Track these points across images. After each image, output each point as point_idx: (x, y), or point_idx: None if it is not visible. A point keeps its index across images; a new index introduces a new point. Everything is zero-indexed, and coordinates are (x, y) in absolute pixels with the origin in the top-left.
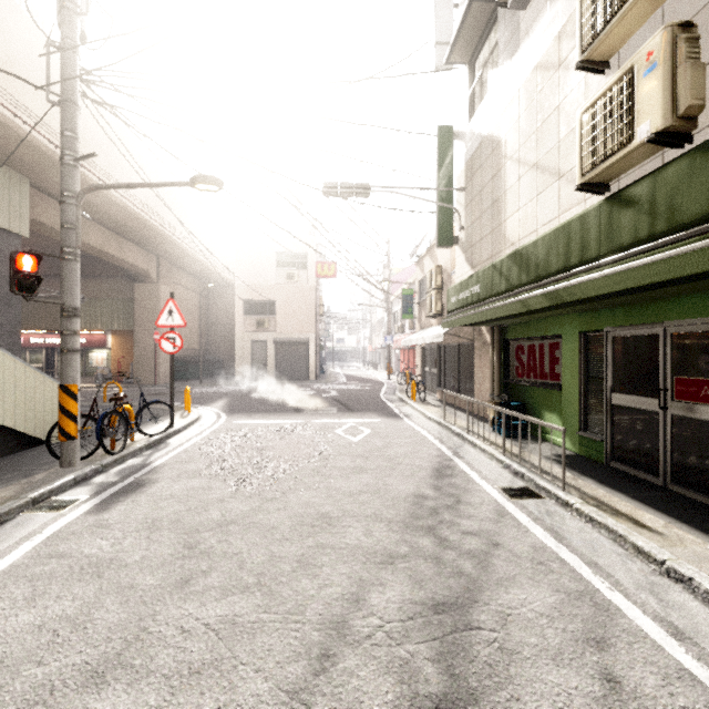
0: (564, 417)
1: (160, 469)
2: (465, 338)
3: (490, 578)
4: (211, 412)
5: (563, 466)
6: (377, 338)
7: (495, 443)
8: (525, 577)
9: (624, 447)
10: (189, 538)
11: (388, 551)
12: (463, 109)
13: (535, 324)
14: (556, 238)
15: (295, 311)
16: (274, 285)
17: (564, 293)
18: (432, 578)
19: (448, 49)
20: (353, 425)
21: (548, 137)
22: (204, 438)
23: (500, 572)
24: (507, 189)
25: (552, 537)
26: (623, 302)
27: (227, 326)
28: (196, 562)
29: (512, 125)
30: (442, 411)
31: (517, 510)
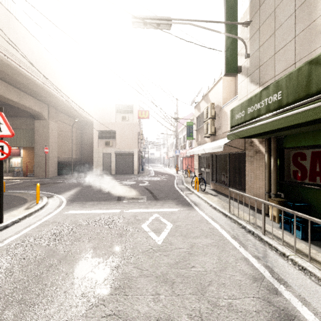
0: None
1: None
2: (239, 148)
3: None
4: (58, 201)
5: None
6: (170, 152)
7: None
8: None
9: None
10: None
11: None
12: None
13: None
14: None
15: (126, 137)
16: (115, 122)
17: None
18: None
19: None
20: (158, 216)
21: None
22: (20, 236)
23: None
24: None
25: None
26: None
27: (92, 145)
28: None
29: None
30: (220, 200)
31: None
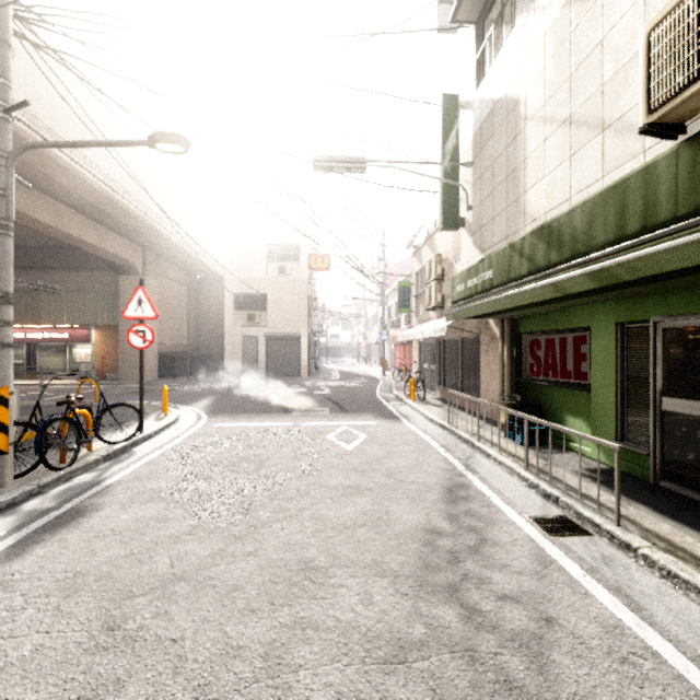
0: (594, 423)
1: (112, 489)
2: (470, 332)
3: (557, 696)
4: (191, 413)
5: (617, 494)
6: (371, 333)
7: (515, 455)
8: (611, 693)
9: (680, 463)
10: (115, 609)
11: (396, 633)
12: (470, 74)
13: (556, 314)
14: (604, 202)
15: (287, 305)
16: (265, 278)
17: (621, 269)
18: (468, 696)
19: (454, 4)
20: (347, 429)
21: (587, 82)
22: (176, 445)
23: (568, 680)
24: (528, 156)
25: (624, 606)
26: (683, 285)
27: (218, 320)
28: (112, 658)
29: (534, 79)
30: (444, 412)
31: (563, 554)
